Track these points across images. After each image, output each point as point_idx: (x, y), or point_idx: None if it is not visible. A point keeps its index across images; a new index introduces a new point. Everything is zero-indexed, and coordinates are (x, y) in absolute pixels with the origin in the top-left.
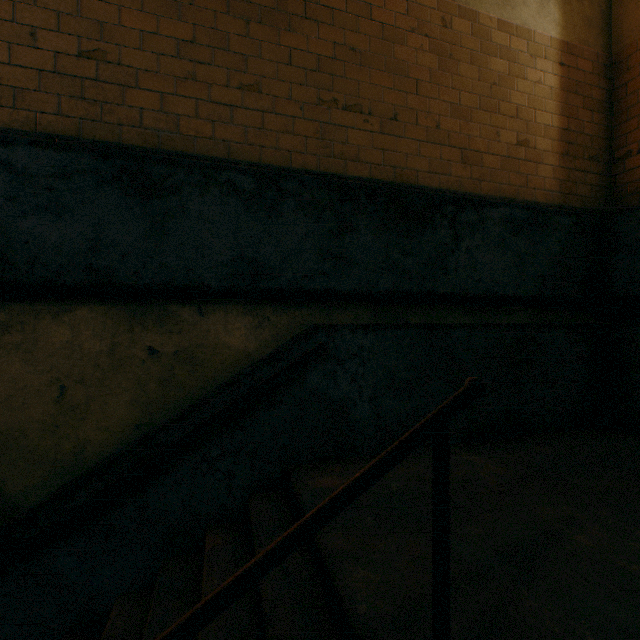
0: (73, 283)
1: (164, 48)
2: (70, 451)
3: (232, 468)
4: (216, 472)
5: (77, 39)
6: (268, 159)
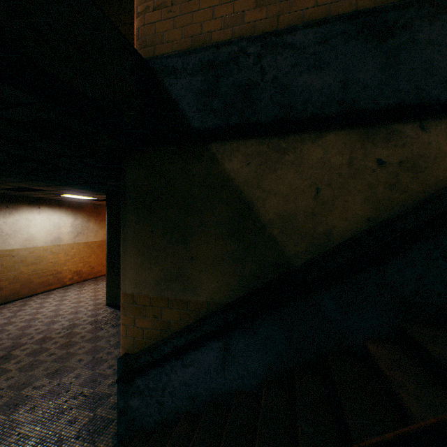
0: (329, 114)
1: None
2: (321, 232)
3: None
4: None
5: None
6: None
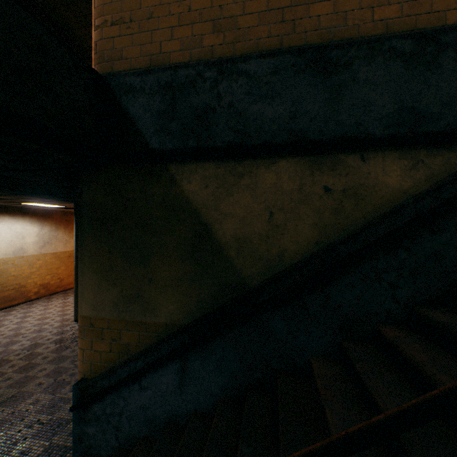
0: (280, 142)
1: None
2: (275, 255)
3: (396, 281)
4: (382, 282)
5: None
6: (421, 24)
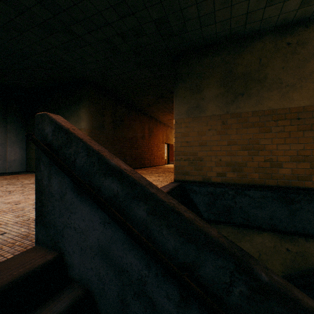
0: (265, 227)
1: (291, 153)
2: None
3: None
4: None
5: (263, 156)
6: None
